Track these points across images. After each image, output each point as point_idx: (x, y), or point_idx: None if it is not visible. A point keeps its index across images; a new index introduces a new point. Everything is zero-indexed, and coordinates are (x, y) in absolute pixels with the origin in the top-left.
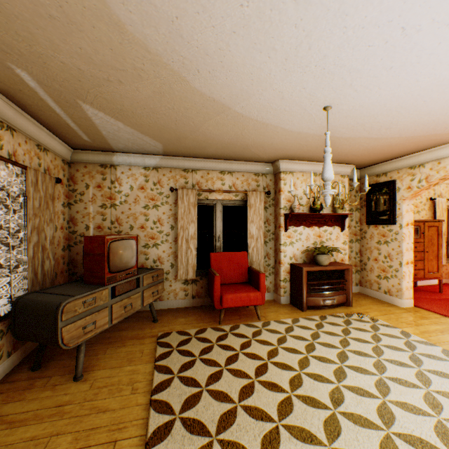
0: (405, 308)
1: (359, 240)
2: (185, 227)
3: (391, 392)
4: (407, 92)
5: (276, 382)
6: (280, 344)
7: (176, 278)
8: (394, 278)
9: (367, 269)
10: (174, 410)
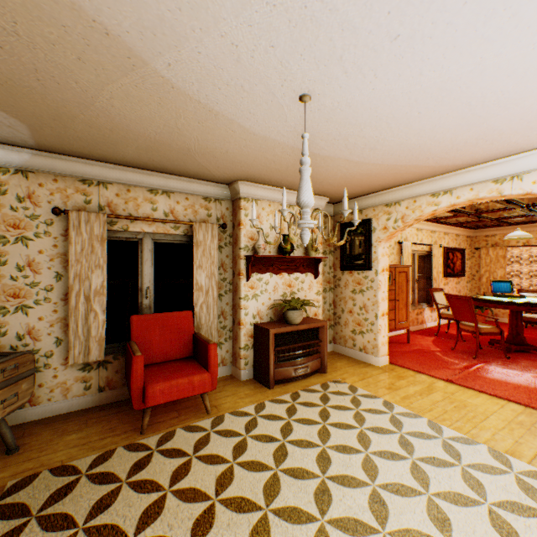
0: (382, 367)
1: (333, 288)
2: (84, 276)
3: (390, 512)
4: (406, 93)
5: None
6: (238, 456)
7: (67, 363)
8: (370, 332)
9: (342, 322)
10: None
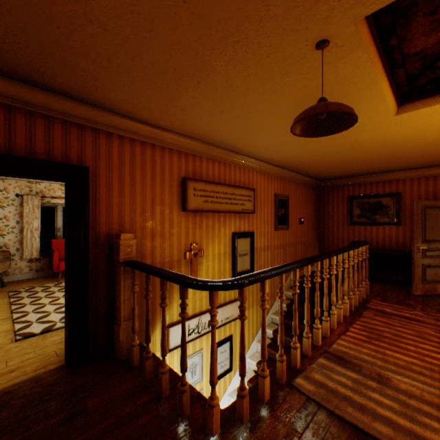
0: None
1: None
2: (31, 222)
3: None
4: None
5: None
6: None
7: (22, 259)
8: None
9: None
10: (26, 304)
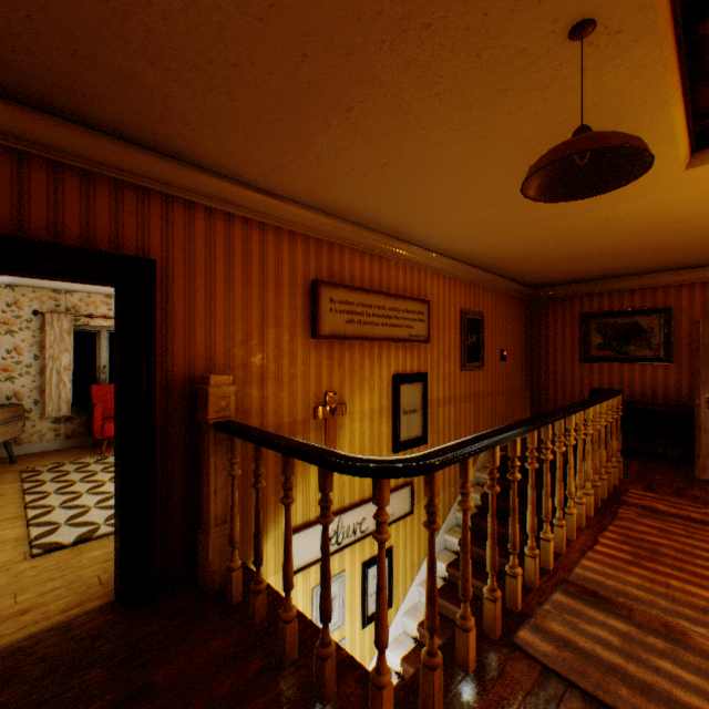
0: None
1: None
2: (57, 357)
3: None
4: None
5: None
6: None
7: (43, 417)
8: None
9: None
10: (50, 492)
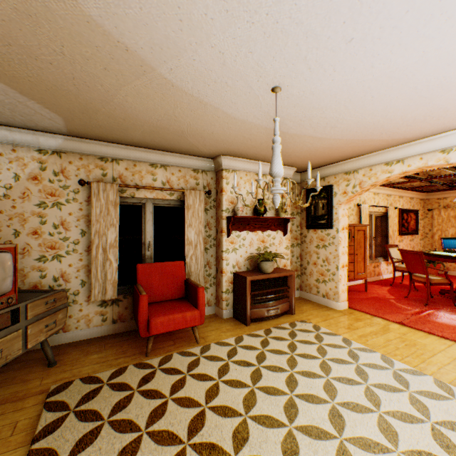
0: (342, 310)
1: (300, 244)
2: (102, 232)
3: (346, 424)
4: (360, 82)
5: (215, 440)
6: (222, 375)
7: (89, 300)
8: (332, 281)
9: (307, 273)
10: None
